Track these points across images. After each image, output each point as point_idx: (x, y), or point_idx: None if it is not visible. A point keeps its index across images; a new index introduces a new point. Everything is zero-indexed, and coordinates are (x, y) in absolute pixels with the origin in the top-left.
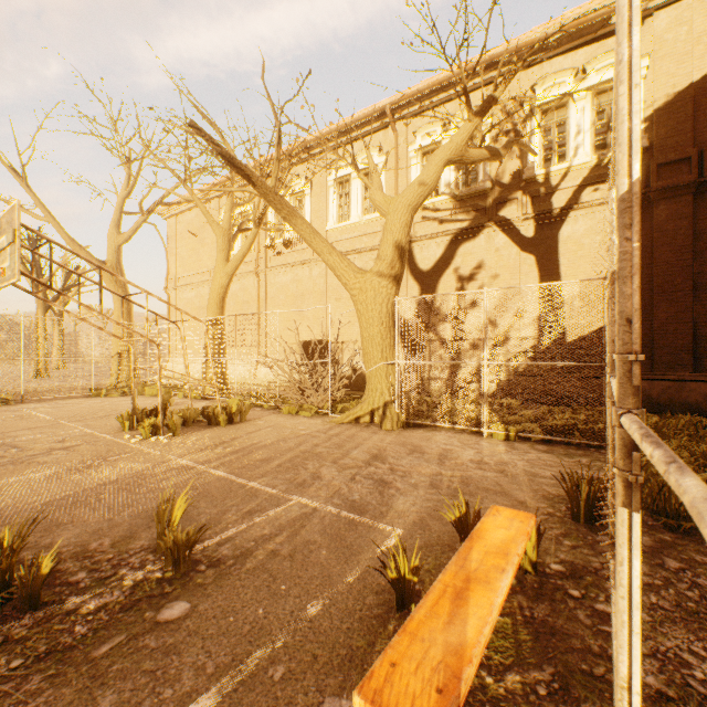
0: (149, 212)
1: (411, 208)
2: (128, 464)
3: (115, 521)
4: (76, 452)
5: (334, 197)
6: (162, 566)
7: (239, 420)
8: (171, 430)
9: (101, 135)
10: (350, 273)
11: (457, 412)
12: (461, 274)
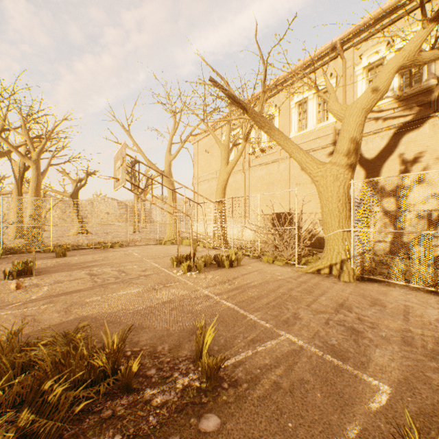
0: (185, 141)
1: (364, 110)
2: (176, 290)
3: (170, 332)
4: (150, 278)
5: (295, 115)
6: (199, 376)
7: (235, 264)
8: (198, 269)
9: (161, 102)
10: (313, 165)
11: (412, 273)
12: (404, 158)
